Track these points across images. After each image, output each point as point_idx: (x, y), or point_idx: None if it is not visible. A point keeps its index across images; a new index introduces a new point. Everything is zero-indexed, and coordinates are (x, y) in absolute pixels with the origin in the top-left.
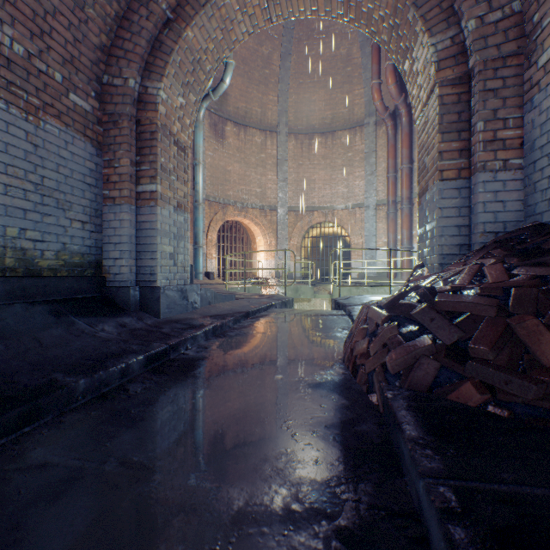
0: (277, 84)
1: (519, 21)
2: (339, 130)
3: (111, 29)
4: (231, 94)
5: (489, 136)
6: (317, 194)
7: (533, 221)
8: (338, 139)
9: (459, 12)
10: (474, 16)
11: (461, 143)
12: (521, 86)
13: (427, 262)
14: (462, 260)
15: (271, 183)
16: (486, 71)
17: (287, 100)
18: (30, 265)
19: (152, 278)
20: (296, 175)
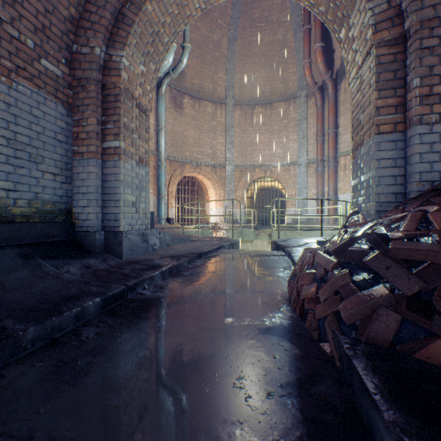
0: (225, 64)
1: None
2: (276, 101)
3: (79, 3)
4: (188, 73)
5: (425, 91)
6: (258, 154)
7: None
8: (275, 109)
9: None
10: None
11: (396, 99)
12: None
13: (362, 209)
14: (400, 207)
15: (221, 145)
16: (423, 31)
17: (233, 78)
18: (3, 212)
19: (116, 224)
20: (240, 139)
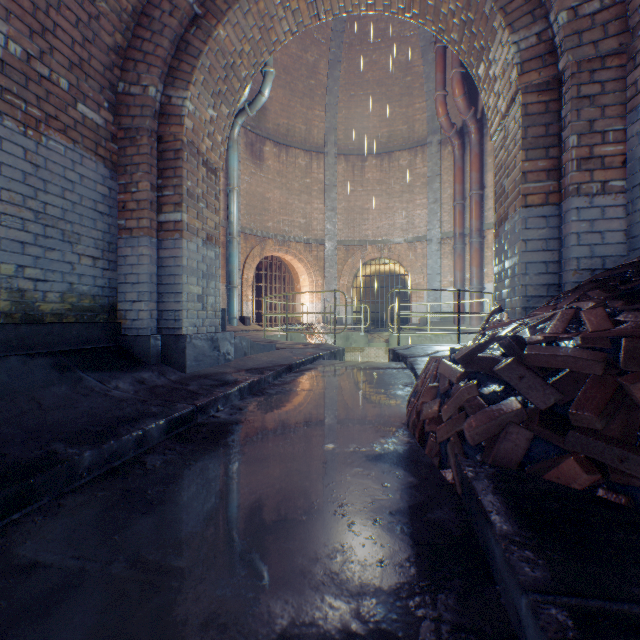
0: (324, 97)
1: (621, 13)
2: (396, 150)
3: (127, 27)
4: (271, 109)
5: (584, 152)
6: (371, 226)
7: (638, 256)
8: (395, 161)
9: (547, 3)
10: (566, 7)
11: (549, 161)
12: (623, 92)
13: (507, 306)
14: (551, 304)
15: (318, 213)
16: (581, 74)
17: (336, 116)
18: (29, 309)
19: (177, 325)
20: (346, 204)
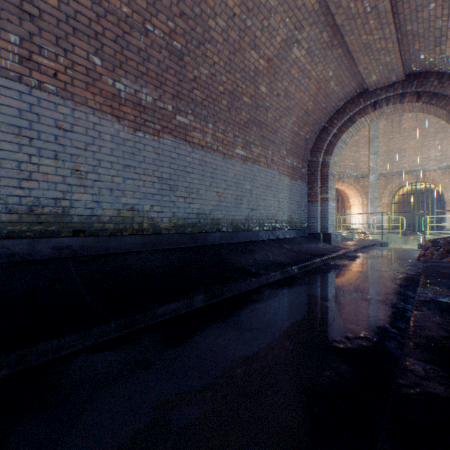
0: None
1: None
2: None
3: (312, 142)
4: None
5: None
6: (407, 160)
7: None
8: None
9: None
10: None
11: None
12: None
13: None
14: None
15: (363, 157)
16: None
17: None
18: (295, 226)
19: (326, 230)
20: (385, 148)
